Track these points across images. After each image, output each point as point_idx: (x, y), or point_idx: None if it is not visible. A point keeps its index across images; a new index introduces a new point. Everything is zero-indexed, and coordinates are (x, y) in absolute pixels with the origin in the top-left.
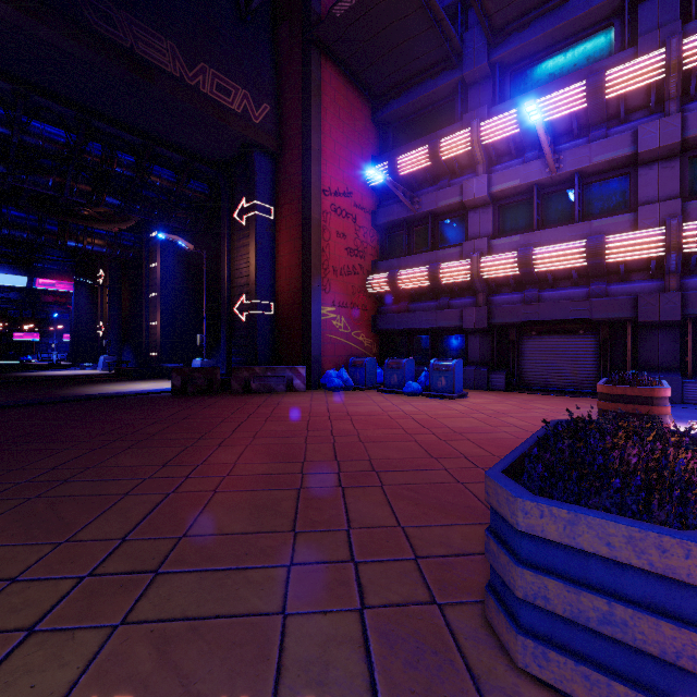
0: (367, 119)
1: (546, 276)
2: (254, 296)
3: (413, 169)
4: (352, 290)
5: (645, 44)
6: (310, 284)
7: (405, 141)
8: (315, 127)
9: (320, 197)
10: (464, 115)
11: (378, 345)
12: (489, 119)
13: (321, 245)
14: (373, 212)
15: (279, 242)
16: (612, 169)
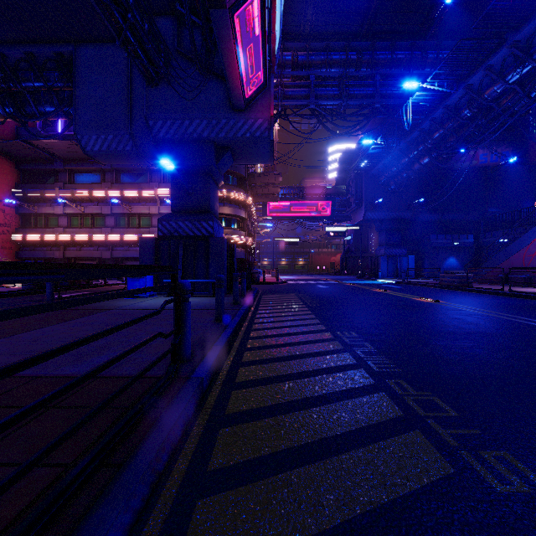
0: (12, 168)
1: (82, 243)
2: None
3: (35, 196)
4: (2, 241)
5: (104, 185)
6: None
7: (34, 180)
8: None
9: None
10: (55, 183)
11: None
12: (65, 187)
13: None
14: (16, 207)
15: None
16: (100, 215)
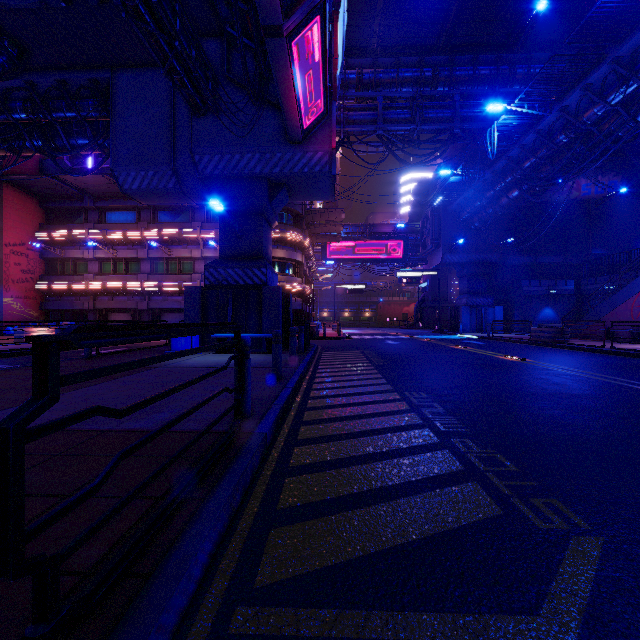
0: (37, 206)
1: (115, 292)
2: None
3: (61, 238)
4: (25, 290)
5: (139, 225)
6: None
7: (61, 220)
8: None
9: (3, 248)
10: (85, 223)
11: (45, 316)
12: (95, 228)
13: (4, 270)
14: (41, 251)
15: None
16: (135, 259)
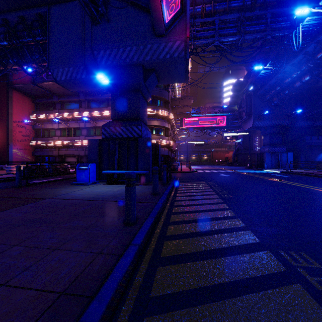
0: (30, 102)
1: (68, 146)
2: None
3: (42, 118)
4: (24, 145)
5: (80, 109)
6: (9, 144)
7: (42, 109)
8: (10, 107)
9: (12, 123)
10: (53, 110)
11: (35, 159)
12: (58, 112)
13: (13, 135)
14: (32, 125)
15: None
16: (79, 128)
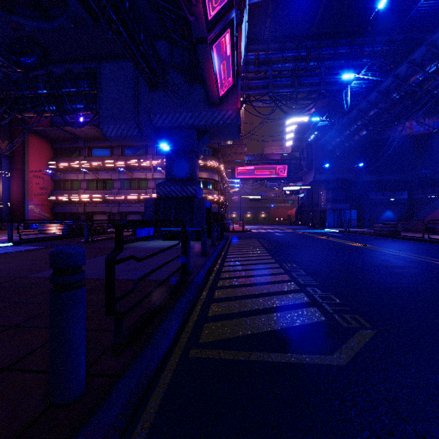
0: (49, 146)
1: (97, 201)
2: (2, 201)
3: (64, 167)
4: (42, 200)
5: (113, 157)
6: (25, 199)
7: (63, 155)
8: (27, 154)
9: (29, 174)
10: (78, 157)
11: (54, 217)
12: (85, 160)
13: (29, 187)
14: (51, 175)
15: (12, 184)
16: (110, 180)
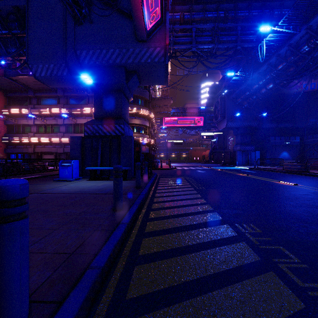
0: (2, 95)
1: (45, 143)
2: None
3: (15, 113)
4: None
5: (59, 106)
6: None
7: (16, 103)
8: None
9: None
10: (28, 105)
11: (7, 156)
12: (34, 108)
13: None
14: (4, 120)
15: None
16: (57, 125)
